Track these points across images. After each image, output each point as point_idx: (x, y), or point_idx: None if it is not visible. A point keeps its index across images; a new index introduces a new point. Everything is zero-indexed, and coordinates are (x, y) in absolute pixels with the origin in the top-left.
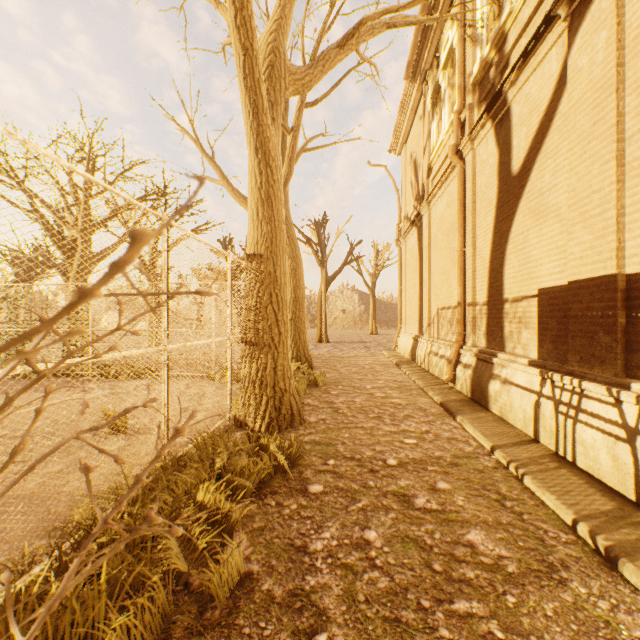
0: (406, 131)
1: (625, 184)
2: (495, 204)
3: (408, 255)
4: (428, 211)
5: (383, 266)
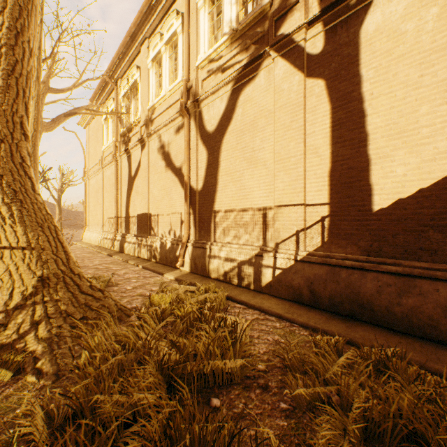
0: (90, 120)
1: (150, 193)
2: (128, 183)
3: (91, 188)
4: (103, 171)
5: (68, 185)
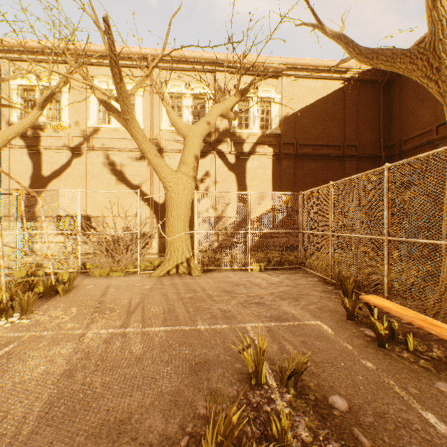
0: None
1: (87, 197)
2: (30, 181)
3: None
4: None
5: None
